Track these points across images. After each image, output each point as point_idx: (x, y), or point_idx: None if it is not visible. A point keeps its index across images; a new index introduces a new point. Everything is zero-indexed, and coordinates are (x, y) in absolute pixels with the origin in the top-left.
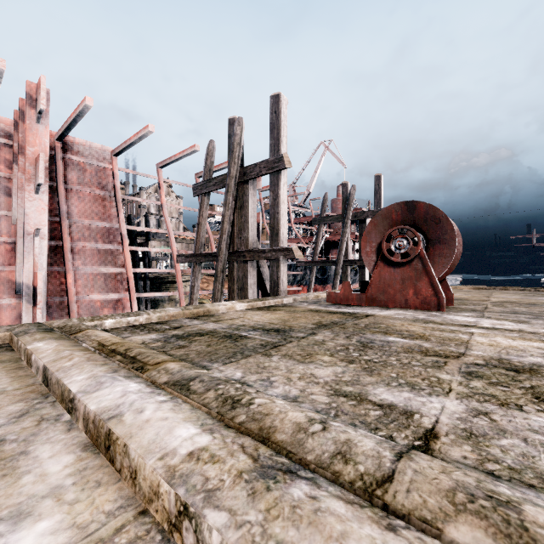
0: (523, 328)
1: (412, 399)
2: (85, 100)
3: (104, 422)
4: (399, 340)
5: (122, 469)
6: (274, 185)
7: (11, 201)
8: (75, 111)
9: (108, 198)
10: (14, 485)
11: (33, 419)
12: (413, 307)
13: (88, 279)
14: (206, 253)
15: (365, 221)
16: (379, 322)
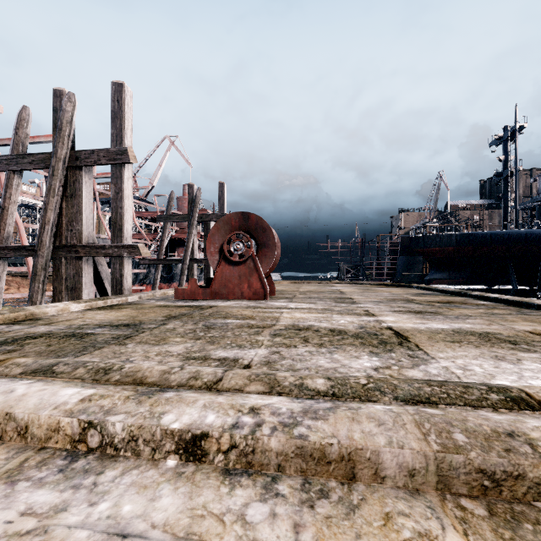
0: (311, 307)
1: (239, 353)
2: None
3: None
4: (234, 321)
5: (5, 434)
6: (117, 178)
7: None
8: None
9: None
10: None
11: None
12: (247, 298)
13: None
14: (18, 246)
15: (210, 223)
16: (221, 311)
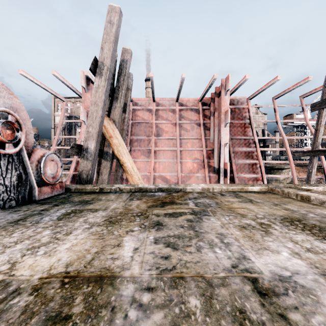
0: None
1: None
2: (245, 77)
3: None
4: None
5: None
6: None
7: (209, 132)
8: (237, 84)
9: (246, 123)
10: None
11: None
12: None
13: (240, 166)
14: (325, 149)
15: None
16: None
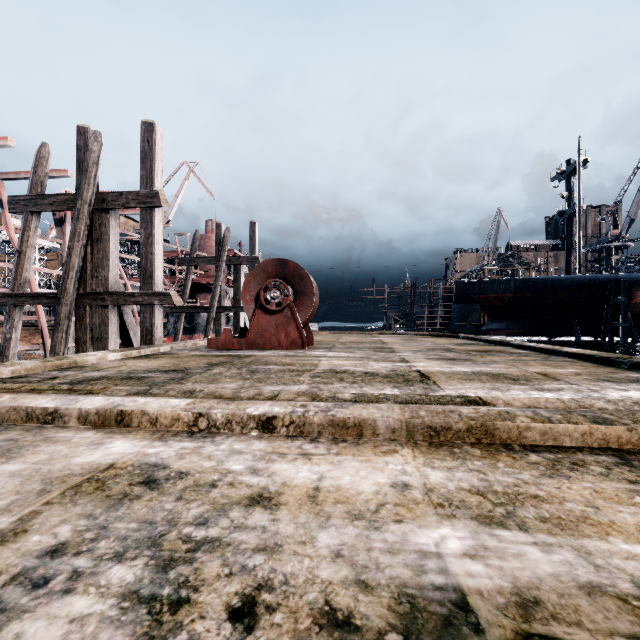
0: (349, 355)
1: (285, 388)
2: None
3: (113, 409)
4: (276, 367)
5: (141, 424)
6: (147, 222)
7: None
8: None
9: None
10: (71, 442)
11: (17, 431)
12: (285, 348)
13: None
14: (37, 293)
15: (241, 267)
16: (260, 359)
